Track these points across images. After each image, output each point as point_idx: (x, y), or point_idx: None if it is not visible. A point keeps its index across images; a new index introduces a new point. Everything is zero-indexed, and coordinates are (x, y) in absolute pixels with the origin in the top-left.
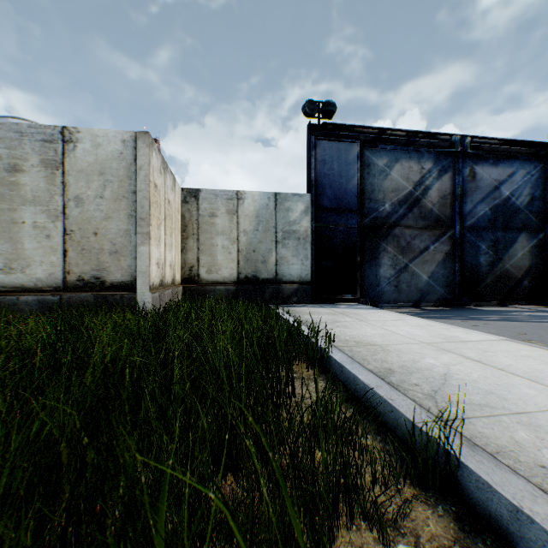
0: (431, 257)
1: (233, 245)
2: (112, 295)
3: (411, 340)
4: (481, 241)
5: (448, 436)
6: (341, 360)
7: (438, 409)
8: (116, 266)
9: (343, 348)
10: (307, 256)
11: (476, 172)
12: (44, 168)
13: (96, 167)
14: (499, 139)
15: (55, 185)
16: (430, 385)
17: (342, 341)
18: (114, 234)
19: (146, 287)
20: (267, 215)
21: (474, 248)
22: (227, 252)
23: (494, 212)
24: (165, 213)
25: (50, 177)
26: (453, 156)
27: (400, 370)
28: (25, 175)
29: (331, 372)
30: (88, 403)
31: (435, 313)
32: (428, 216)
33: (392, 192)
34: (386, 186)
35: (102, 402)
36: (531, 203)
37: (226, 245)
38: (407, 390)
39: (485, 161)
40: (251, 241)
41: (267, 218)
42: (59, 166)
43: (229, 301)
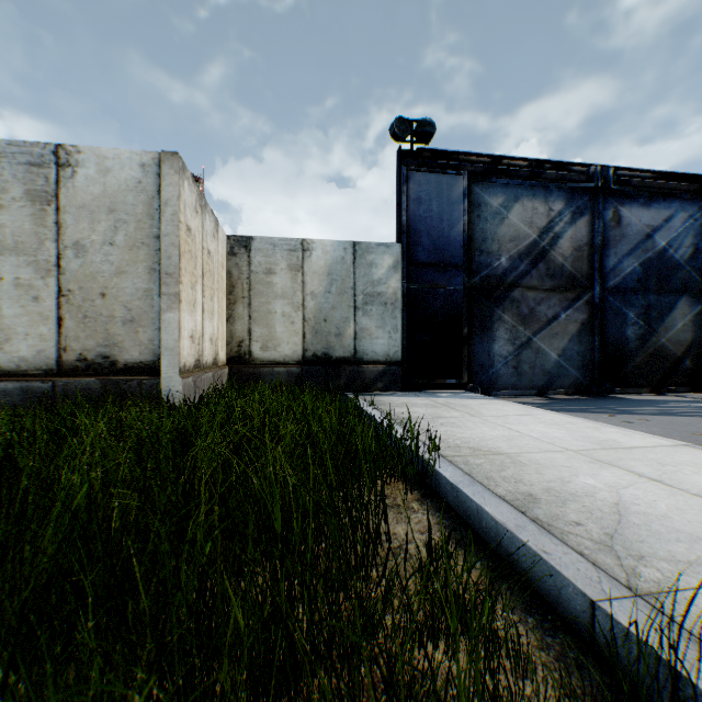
0: (561, 328)
1: (297, 312)
2: (127, 381)
3: (550, 446)
4: (628, 308)
5: (677, 645)
6: (454, 480)
7: (626, 572)
8: (133, 341)
9: (455, 458)
10: (397, 327)
11: (622, 215)
12: (31, 202)
13: (104, 201)
14: (652, 172)
15: (45, 226)
16: (599, 524)
17: (451, 447)
18: (129, 295)
19: (175, 369)
20: (343, 272)
21: (619, 317)
22: (289, 321)
23: (645, 269)
24: (203, 268)
25: (39, 215)
26: (591, 193)
27: (546, 496)
28: (3, 213)
29: (439, 495)
30: (33, 581)
31: (569, 404)
32: (558, 273)
33: (510, 241)
34: (502, 233)
35: (64, 574)
36: (694, 256)
37: (287, 312)
38: (565, 533)
39: (634, 200)
40: (321, 306)
41: (343, 276)
42: (51, 200)
43: (290, 389)
